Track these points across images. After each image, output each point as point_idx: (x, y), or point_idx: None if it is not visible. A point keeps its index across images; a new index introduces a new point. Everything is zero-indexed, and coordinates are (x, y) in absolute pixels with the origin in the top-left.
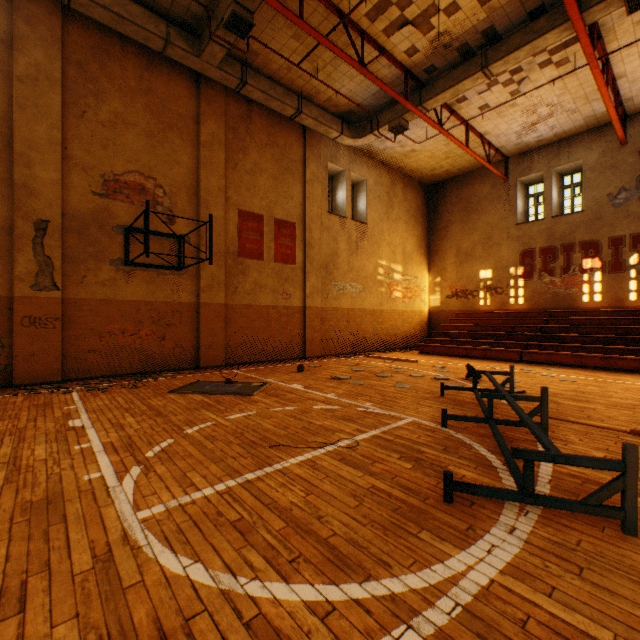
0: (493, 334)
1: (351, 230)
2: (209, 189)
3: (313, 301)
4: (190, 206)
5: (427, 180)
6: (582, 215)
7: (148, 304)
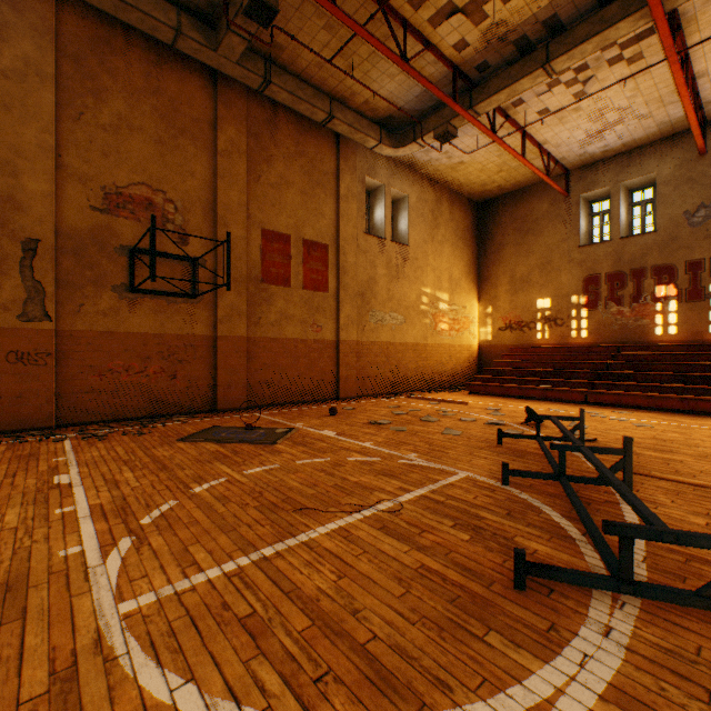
0: (553, 372)
1: (391, 253)
2: (228, 205)
3: (348, 334)
4: (206, 224)
5: (477, 197)
6: (655, 236)
7: (157, 337)
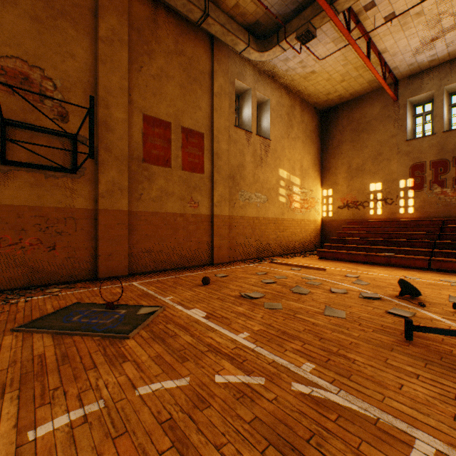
0: (391, 241)
1: (256, 144)
2: (109, 88)
3: (221, 209)
4: (87, 104)
5: (321, 105)
6: None
7: (33, 209)
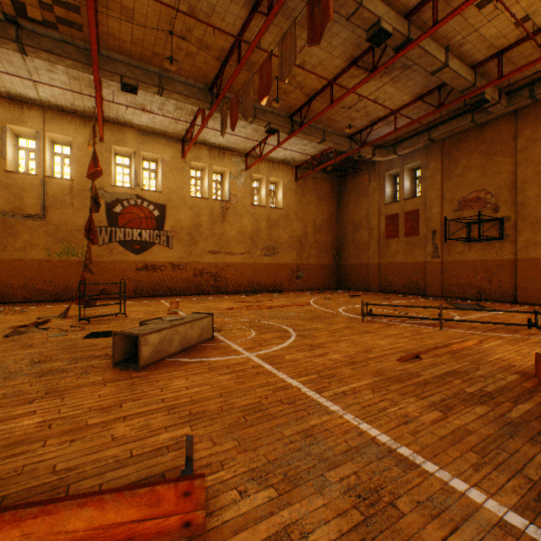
0: None
1: None
2: (523, 179)
3: None
4: (509, 196)
5: None
6: None
7: (480, 261)
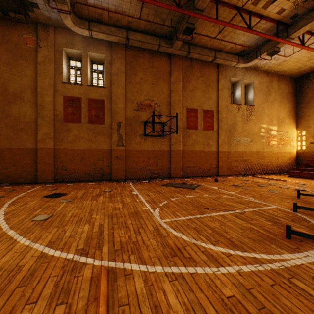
0: None
1: (244, 110)
2: (174, 101)
3: (222, 148)
4: (167, 110)
5: (295, 75)
6: None
7: (152, 151)
